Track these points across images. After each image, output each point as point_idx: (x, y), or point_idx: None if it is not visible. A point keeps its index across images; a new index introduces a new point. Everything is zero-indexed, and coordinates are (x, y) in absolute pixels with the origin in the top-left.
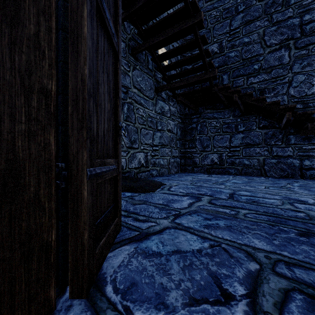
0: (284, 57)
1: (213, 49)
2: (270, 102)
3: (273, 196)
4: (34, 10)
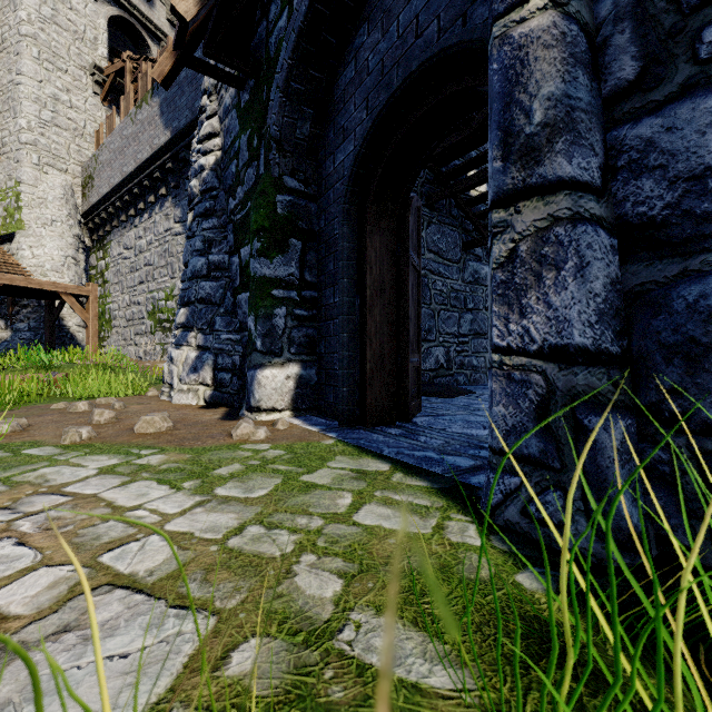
0: None
1: None
2: None
3: None
4: (389, 287)
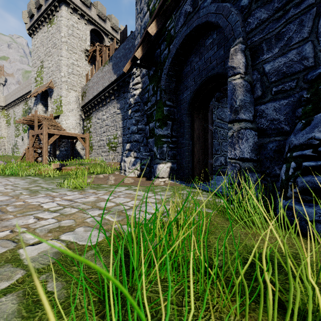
0: None
1: None
2: None
3: None
4: (201, 137)
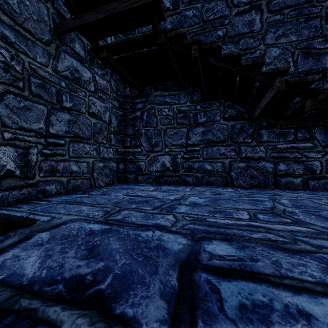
0: (255, 22)
1: (165, 4)
2: (250, 61)
3: (302, 263)
4: None
